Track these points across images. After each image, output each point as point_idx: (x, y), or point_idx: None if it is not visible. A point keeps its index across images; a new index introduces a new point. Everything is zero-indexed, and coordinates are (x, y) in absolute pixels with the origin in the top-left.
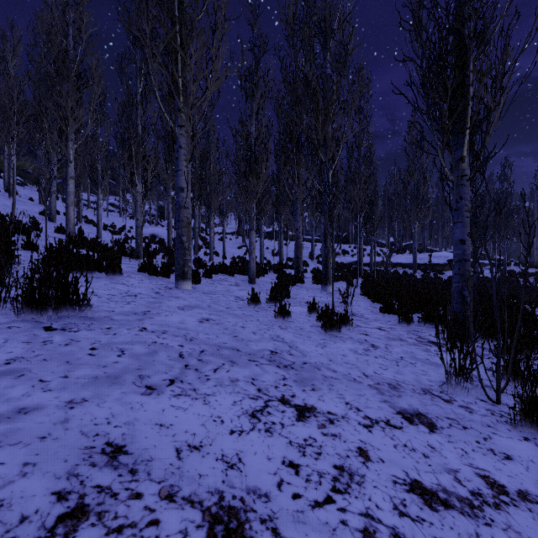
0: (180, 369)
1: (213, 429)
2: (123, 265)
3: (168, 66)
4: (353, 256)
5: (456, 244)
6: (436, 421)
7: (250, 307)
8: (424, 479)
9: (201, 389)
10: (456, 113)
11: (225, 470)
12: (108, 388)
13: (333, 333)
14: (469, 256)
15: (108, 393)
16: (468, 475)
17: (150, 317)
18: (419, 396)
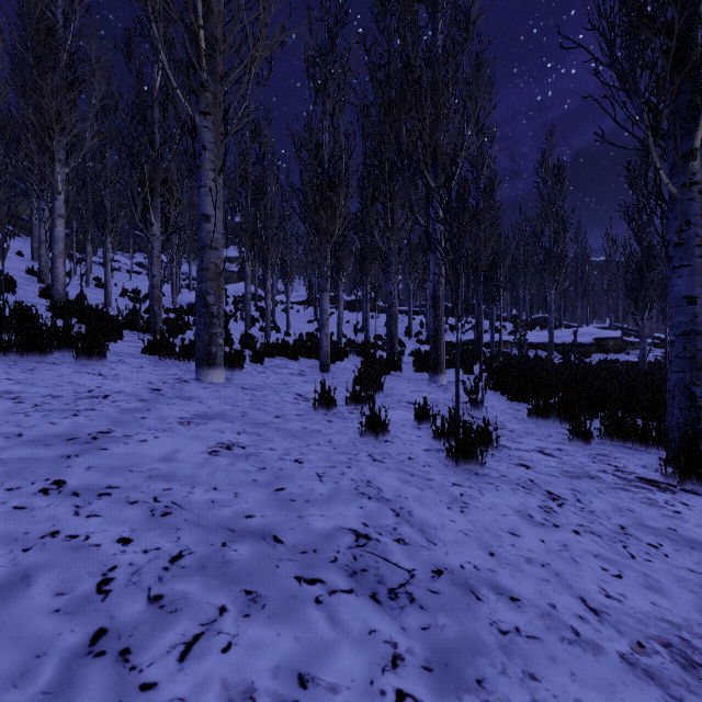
0: (64, 661)
1: None
2: (125, 343)
3: (188, 23)
4: (465, 334)
5: (677, 304)
6: None
7: (319, 413)
8: None
9: None
10: (686, 68)
11: None
12: None
13: (469, 466)
14: None
15: None
16: None
17: (101, 447)
18: None
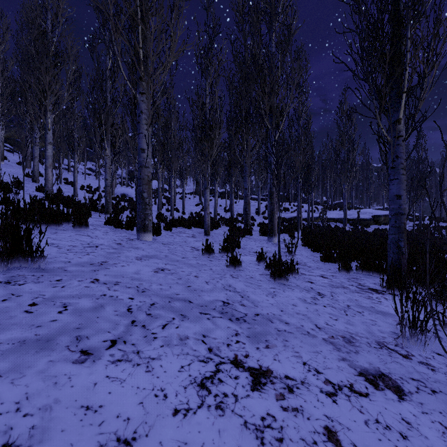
0: (125, 326)
1: (152, 410)
2: (93, 219)
3: (131, 41)
4: (293, 212)
5: (392, 199)
6: (402, 384)
7: (205, 256)
8: None
9: (145, 351)
10: (393, 78)
11: None
12: (34, 356)
13: (281, 281)
14: (404, 210)
15: (30, 364)
16: None
17: (106, 267)
18: (376, 351)
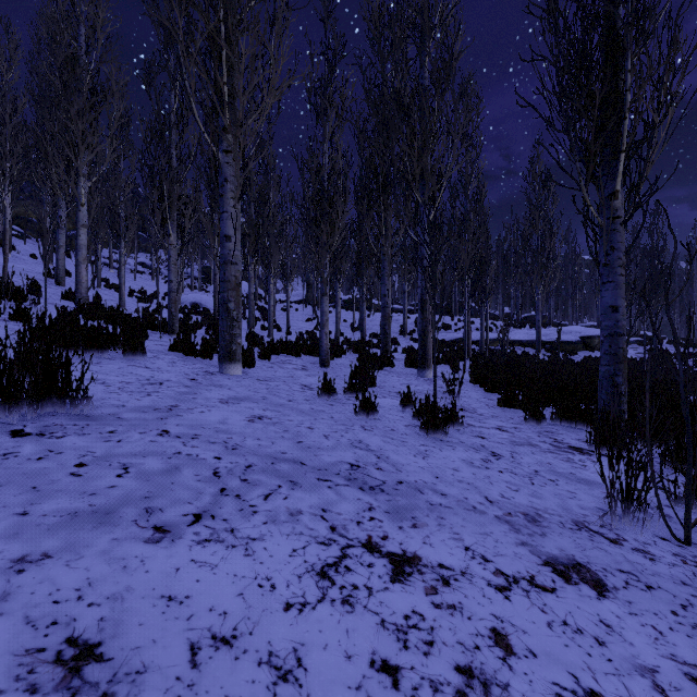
0: (212, 496)
1: (256, 603)
2: (151, 342)
3: (210, 71)
4: (457, 332)
5: (605, 312)
6: (605, 577)
7: (322, 399)
8: (606, 689)
9: (242, 529)
10: (606, 131)
11: (273, 685)
12: (91, 533)
13: (437, 436)
14: (624, 329)
15: (88, 542)
16: (674, 678)
17: (178, 414)
18: (571, 534)
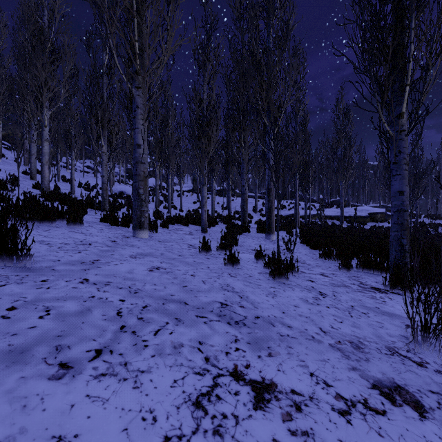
0: (113, 333)
1: (138, 438)
2: (89, 216)
3: (127, 35)
4: (290, 210)
5: (394, 195)
6: (421, 398)
7: (202, 254)
8: None
9: (134, 363)
10: (396, 71)
11: None
12: (3, 372)
13: (281, 280)
14: (407, 207)
15: None
16: None
17: (98, 266)
18: (387, 358)
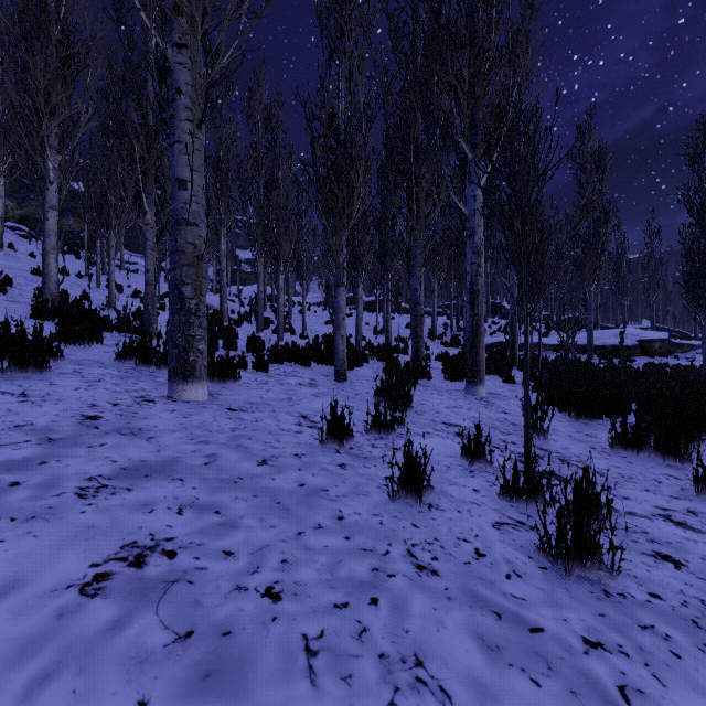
0: None
1: None
2: (103, 348)
3: None
4: (492, 335)
5: None
6: None
7: (327, 449)
8: None
9: None
10: None
11: None
12: None
13: (585, 571)
14: None
15: None
16: None
17: None
18: None
